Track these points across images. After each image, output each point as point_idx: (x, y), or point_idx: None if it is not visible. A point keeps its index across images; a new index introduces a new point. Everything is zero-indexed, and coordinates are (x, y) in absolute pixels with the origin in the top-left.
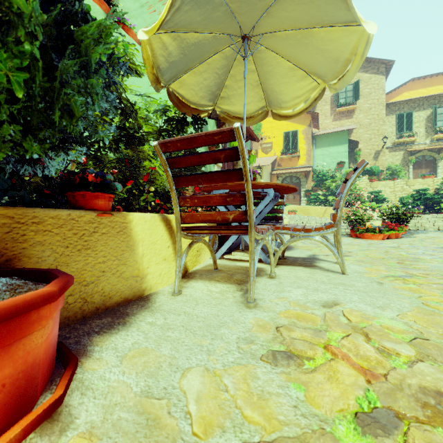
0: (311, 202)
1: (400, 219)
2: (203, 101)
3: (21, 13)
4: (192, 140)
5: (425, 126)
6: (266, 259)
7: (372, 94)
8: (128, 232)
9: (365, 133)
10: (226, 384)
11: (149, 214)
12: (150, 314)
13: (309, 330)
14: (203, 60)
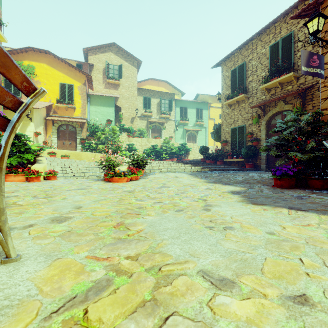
0: (85, 149)
1: (139, 164)
2: None
3: None
4: None
5: (156, 108)
6: None
7: (130, 78)
8: None
9: (126, 103)
10: None
11: None
12: None
13: None
14: None
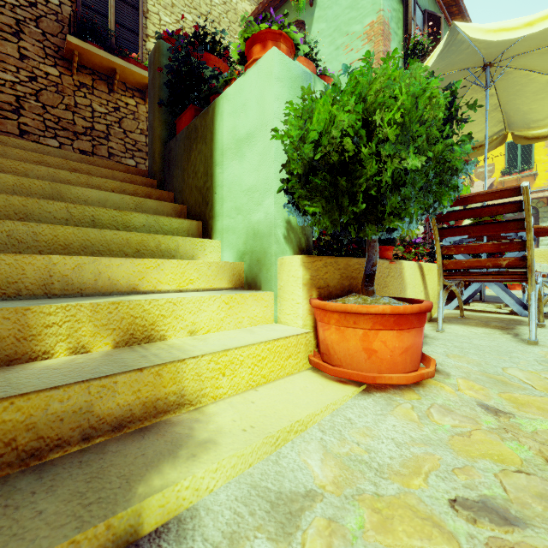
0: None
1: None
2: None
3: (457, 169)
4: (469, 198)
5: None
6: (521, 311)
7: None
8: (402, 276)
9: None
10: (545, 377)
11: (411, 262)
12: (434, 340)
13: None
14: None
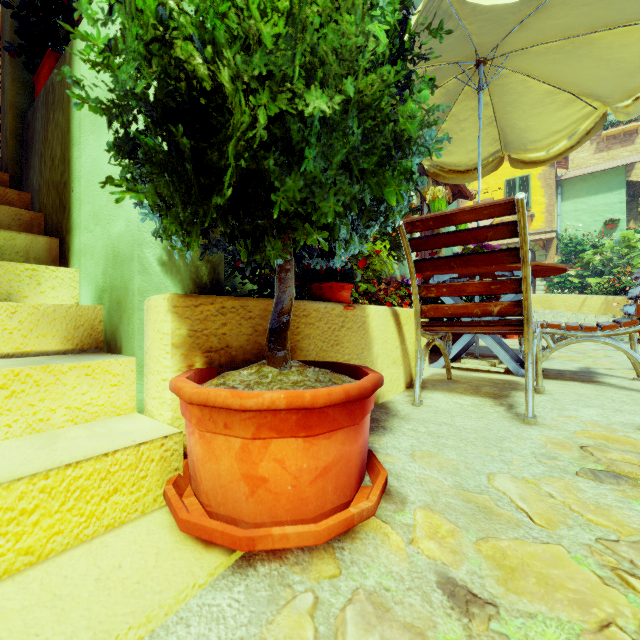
0: (556, 288)
1: None
2: None
3: (410, 138)
4: (451, 216)
5: None
6: (517, 370)
7: None
8: (366, 327)
9: None
10: (547, 491)
11: (382, 307)
12: (404, 422)
13: (632, 453)
14: None
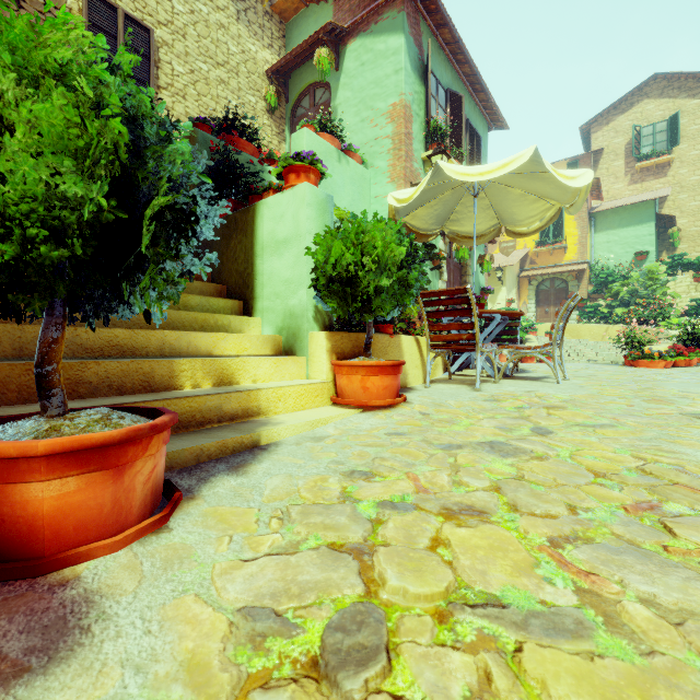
0: (586, 318)
1: (699, 341)
2: (433, 227)
3: (412, 284)
4: (441, 292)
5: None
6: (493, 374)
7: None
8: (400, 347)
9: (690, 200)
10: (465, 403)
11: (409, 336)
12: (418, 391)
13: (509, 396)
14: (435, 197)
